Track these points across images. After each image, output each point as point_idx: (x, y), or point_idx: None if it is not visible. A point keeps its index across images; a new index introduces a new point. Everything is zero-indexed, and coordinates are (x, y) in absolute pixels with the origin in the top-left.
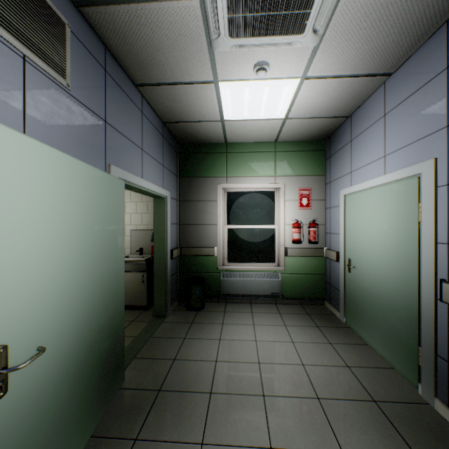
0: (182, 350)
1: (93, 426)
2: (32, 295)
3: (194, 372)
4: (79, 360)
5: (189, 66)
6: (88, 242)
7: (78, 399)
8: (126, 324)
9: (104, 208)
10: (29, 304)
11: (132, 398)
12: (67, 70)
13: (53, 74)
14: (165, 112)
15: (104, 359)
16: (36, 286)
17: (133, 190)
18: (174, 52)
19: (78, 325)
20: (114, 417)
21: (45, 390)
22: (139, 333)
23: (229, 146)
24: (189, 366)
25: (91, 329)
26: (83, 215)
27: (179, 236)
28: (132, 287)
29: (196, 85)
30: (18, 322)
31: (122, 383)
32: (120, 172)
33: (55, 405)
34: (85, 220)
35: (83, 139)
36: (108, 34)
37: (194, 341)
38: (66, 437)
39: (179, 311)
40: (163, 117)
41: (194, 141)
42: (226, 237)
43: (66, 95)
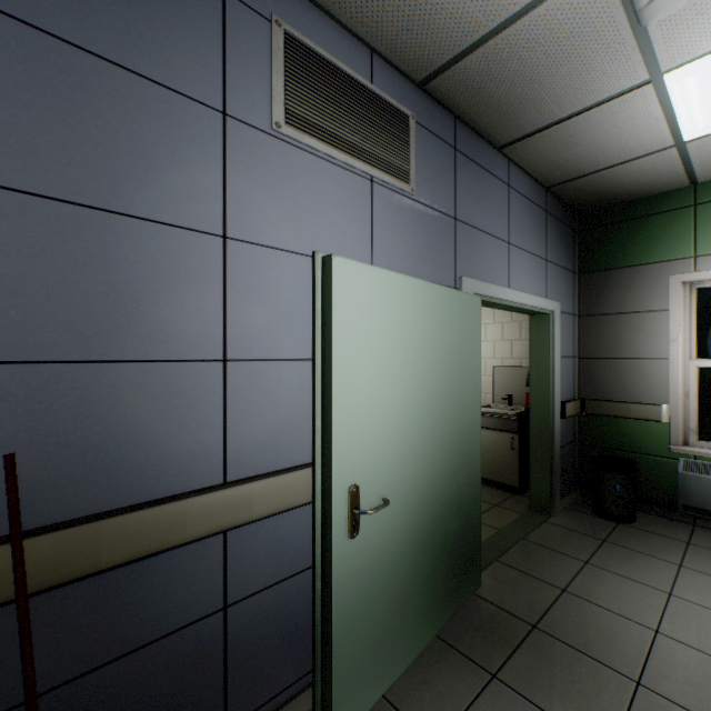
0: (579, 581)
1: (439, 623)
2: (378, 439)
3: (602, 629)
4: (423, 531)
5: (590, 79)
6: (432, 383)
7: (422, 579)
8: (485, 507)
9: (452, 339)
10: (375, 449)
11: (491, 615)
12: (411, 172)
13: (397, 184)
14: (549, 171)
15: (453, 542)
16: (381, 430)
17: (494, 307)
18: (559, 72)
19: (422, 487)
20: (465, 628)
21: (389, 549)
22: (503, 526)
23: (701, 191)
24: (592, 614)
25: (436, 496)
26: (427, 348)
27: (579, 378)
28: (494, 454)
29: (607, 105)
30: (366, 465)
31: (476, 587)
32: (474, 285)
33: (398, 571)
34: (429, 355)
35: (427, 251)
36: (457, 100)
37: (606, 574)
38: (409, 616)
39: (576, 512)
40: (545, 180)
41: (610, 201)
42: (695, 386)
43: (409, 203)
